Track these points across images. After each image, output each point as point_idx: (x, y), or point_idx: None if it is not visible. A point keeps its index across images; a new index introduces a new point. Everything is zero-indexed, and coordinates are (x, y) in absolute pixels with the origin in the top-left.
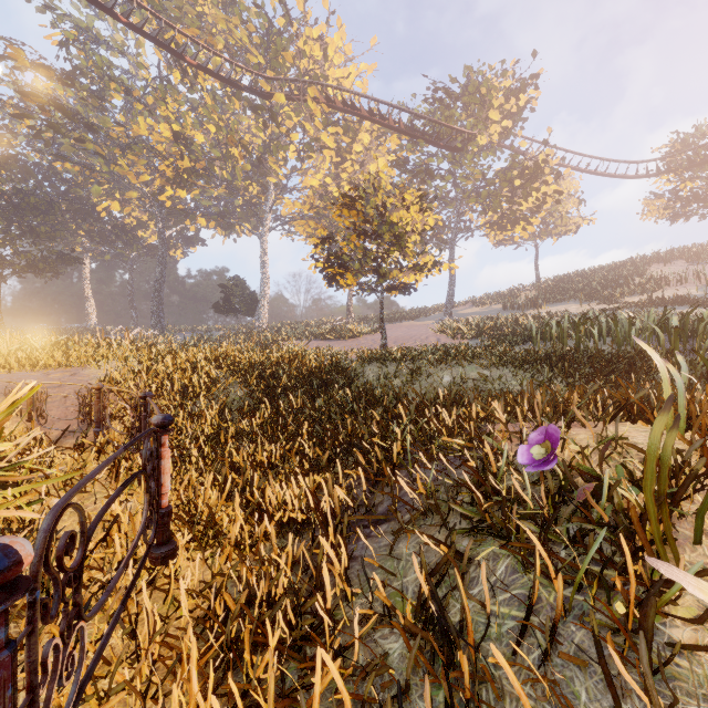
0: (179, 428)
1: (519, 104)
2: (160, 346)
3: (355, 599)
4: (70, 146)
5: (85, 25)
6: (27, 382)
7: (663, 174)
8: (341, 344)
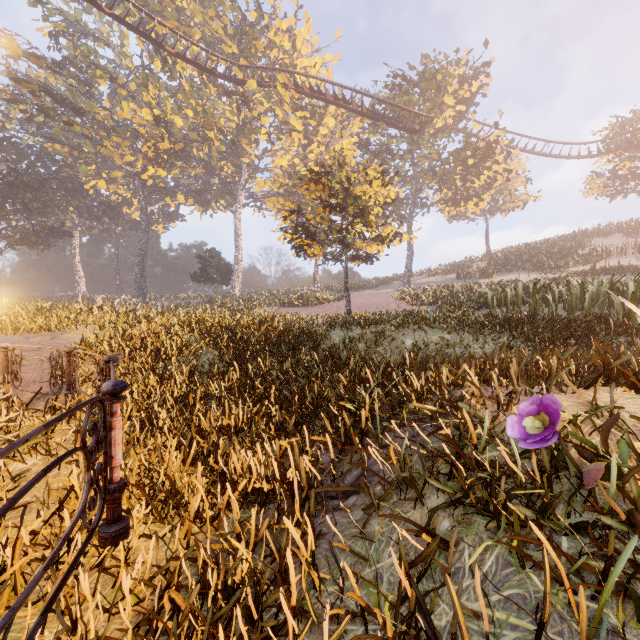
0: (150, 391)
1: (472, 90)
2: (139, 312)
3: (323, 586)
4: (59, 129)
5: (74, 18)
6: (2, 345)
7: (603, 154)
8: (308, 310)
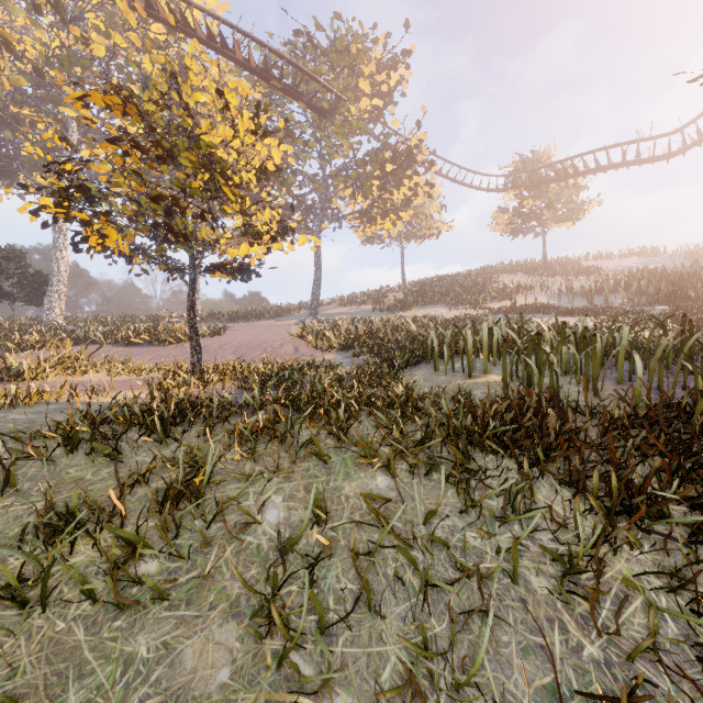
0: None
1: (390, 83)
2: None
3: None
4: None
5: None
6: None
7: (510, 189)
8: (153, 353)
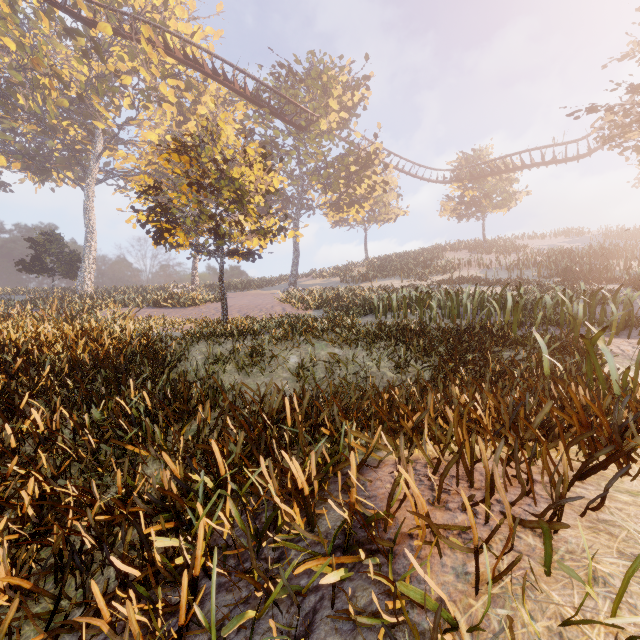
0: None
1: (354, 100)
2: None
3: None
4: None
5: None
6: None
7: (454, 182)
8: (179, 312)
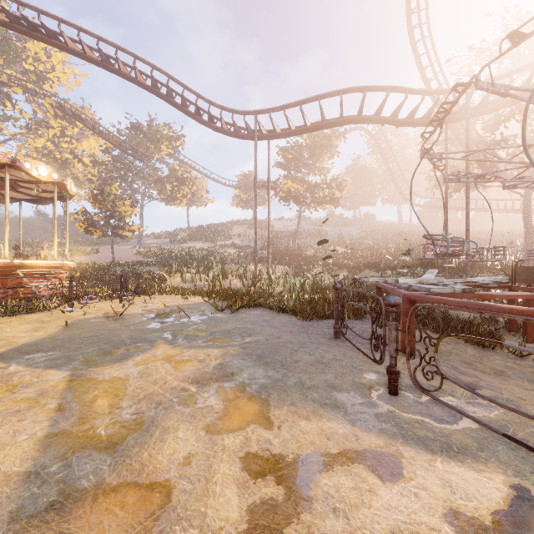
0: None
1: (176, 144)
2: None
3: None
4: None
5: None
6: None
7: (237, 189)
8: (78, 259)
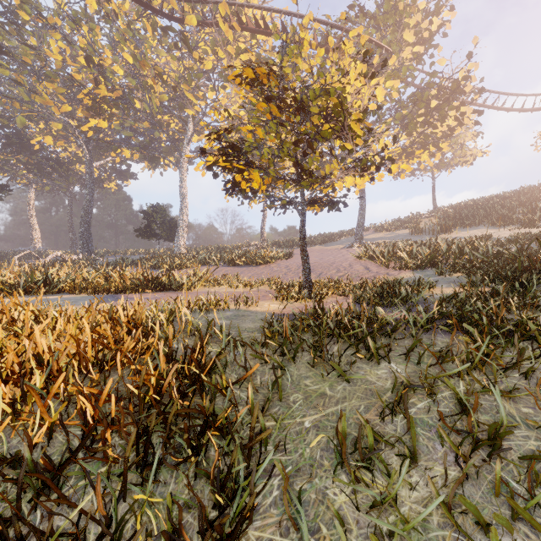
0: None
1: (431, 29)
2: None
3: None
4: None
5: None
6: None
7: None
8: (251, 271)
